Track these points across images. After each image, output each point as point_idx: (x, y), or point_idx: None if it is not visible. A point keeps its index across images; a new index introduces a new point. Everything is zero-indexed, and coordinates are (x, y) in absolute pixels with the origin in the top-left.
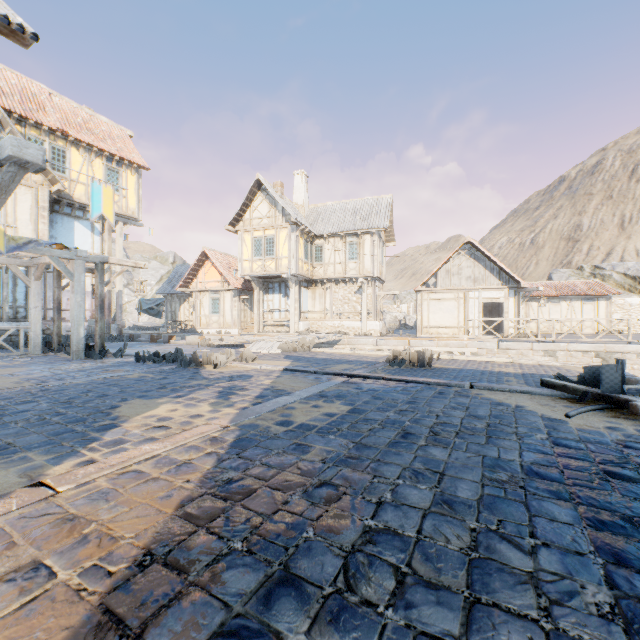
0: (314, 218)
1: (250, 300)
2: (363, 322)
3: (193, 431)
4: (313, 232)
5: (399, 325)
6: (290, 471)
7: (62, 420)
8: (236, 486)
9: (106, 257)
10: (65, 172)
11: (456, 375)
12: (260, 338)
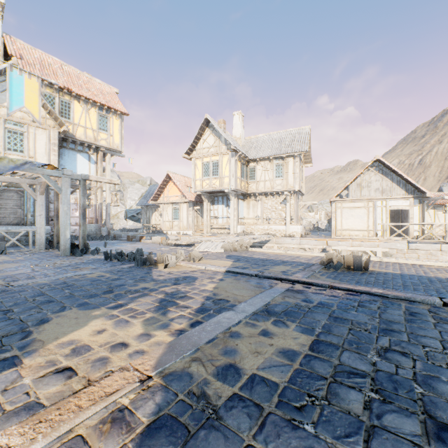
0: (248, 147)
1: (201, 209)
2: (287, 226)
3: (97, 388)
4: (248, 157)
5: (313, 228)
6: None
7: None
8: None
9: (87, 175)
10: (70, 118)
11: (403, 282)
12: (207, 239)
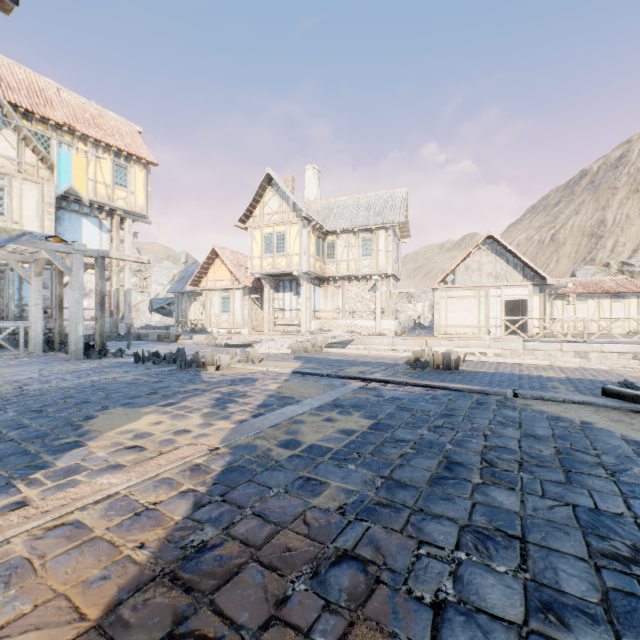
0: (326, 214)
1: (261, 299)
2: (377, 321)
3: (172, 455)
4: (325, 228)
5: (413, 325)
6: (293, 529)
7: (19, 436)
8: (210, 559)
9: (106, 251)
10: None
11: (490, 380)
12: (269, 337)
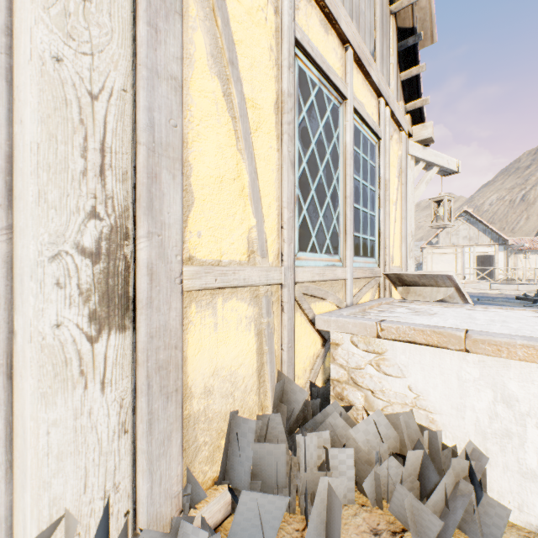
0: None
1: None
2: None
3: None
4: None
5: None
6: None
7: None
8: None
9: None
10: None
11: None
12: None
